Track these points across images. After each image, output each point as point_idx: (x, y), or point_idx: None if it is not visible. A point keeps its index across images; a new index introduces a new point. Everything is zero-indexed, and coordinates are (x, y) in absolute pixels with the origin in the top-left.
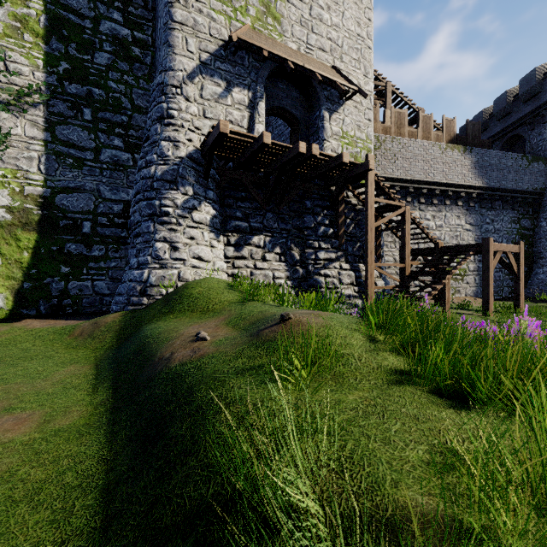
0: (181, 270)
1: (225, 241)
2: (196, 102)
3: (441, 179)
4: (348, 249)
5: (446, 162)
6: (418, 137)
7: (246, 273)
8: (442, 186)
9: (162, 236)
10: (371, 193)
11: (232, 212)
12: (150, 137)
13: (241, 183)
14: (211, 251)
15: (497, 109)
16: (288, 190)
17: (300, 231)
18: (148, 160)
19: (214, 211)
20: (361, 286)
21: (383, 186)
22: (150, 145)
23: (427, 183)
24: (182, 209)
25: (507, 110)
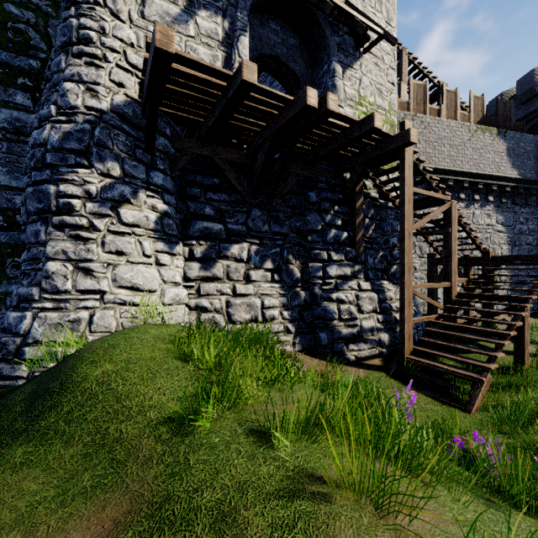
0: (96, 311)
1: (185, 253)
2: (132, 24)
3: (470, 168)
4: (368, 261)
5: (476, 148)
6: (441, 116)
7: (219, 303)
8: (471, 177)
9: (60, 250)
10: (409, 180)
11: (197, 207)
12: (50, 77)
13: (213, 163)
14: (158, 273)
15: (521, 91)
16: (284, 176)
17: (301, 235)
18: (42, 115)
19: (163, 205)
20: (385, 313)
21: (423, 171)
22: (50, 91)
23: (454, 173)
24: (99, 202)
25: (534, 91)
